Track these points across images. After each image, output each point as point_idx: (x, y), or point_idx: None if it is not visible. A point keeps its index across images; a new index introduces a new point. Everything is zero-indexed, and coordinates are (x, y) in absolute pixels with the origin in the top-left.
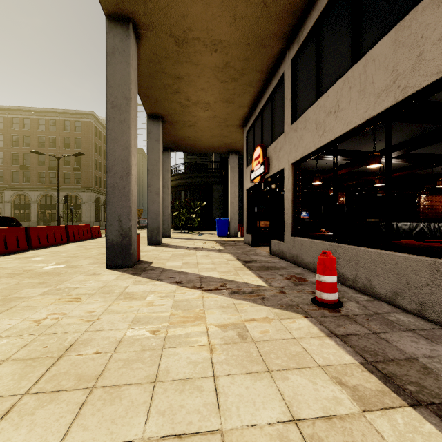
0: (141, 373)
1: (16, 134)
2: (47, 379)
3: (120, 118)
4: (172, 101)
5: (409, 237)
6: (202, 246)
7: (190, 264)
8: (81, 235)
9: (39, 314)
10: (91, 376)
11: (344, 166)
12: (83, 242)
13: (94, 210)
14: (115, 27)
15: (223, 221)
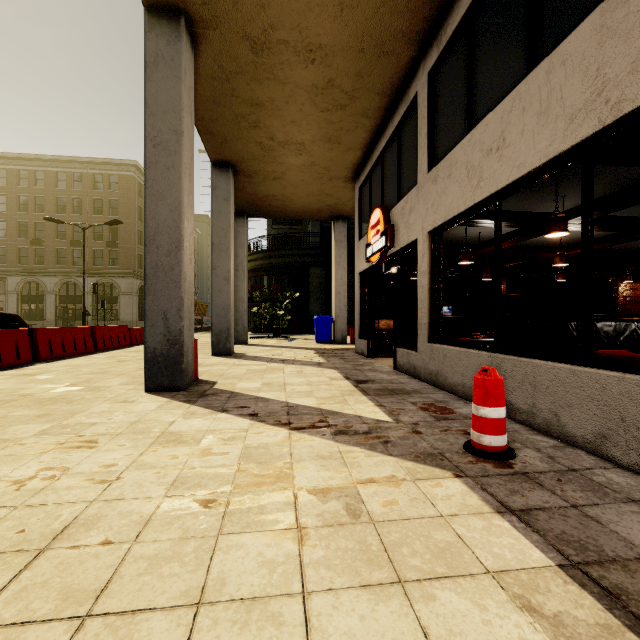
0: (176, 586)
1: (25, 194)
2: (10, 597)
3: (166, 162)
4: (248, 141)
5: (614, 345)
6: (292, 358)
7: (274, 386)
8: (114, 341)
9: (24, 470)
10: (87, 590)
11: (507, 236)
12: (118, 351)
13: (137, 305)
14: (159, 24)
15: (324, 320)
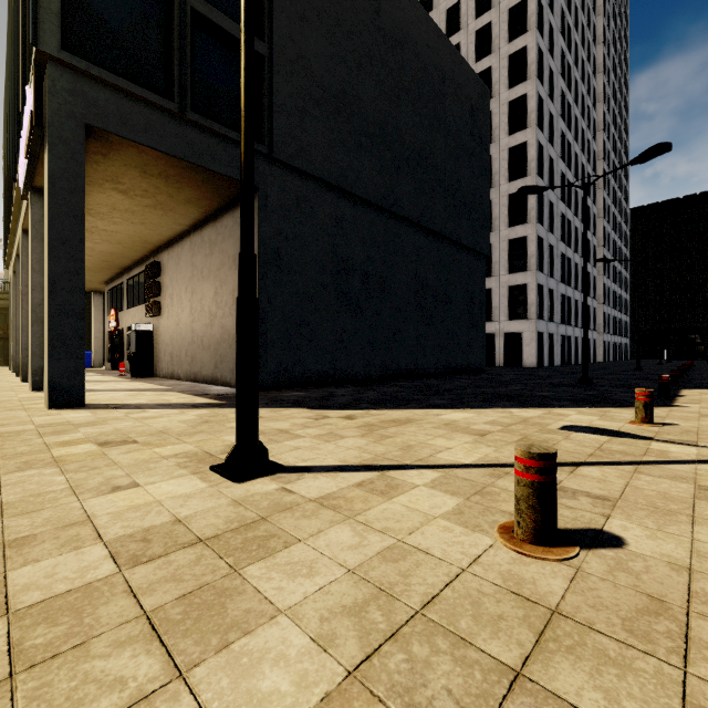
0: None
1: None
2: None
3: None
4: None
5: None
6: None
7: None
8: None
9: None
10: None
11: None
12: None
13: None
14: None
15: (86, 354)
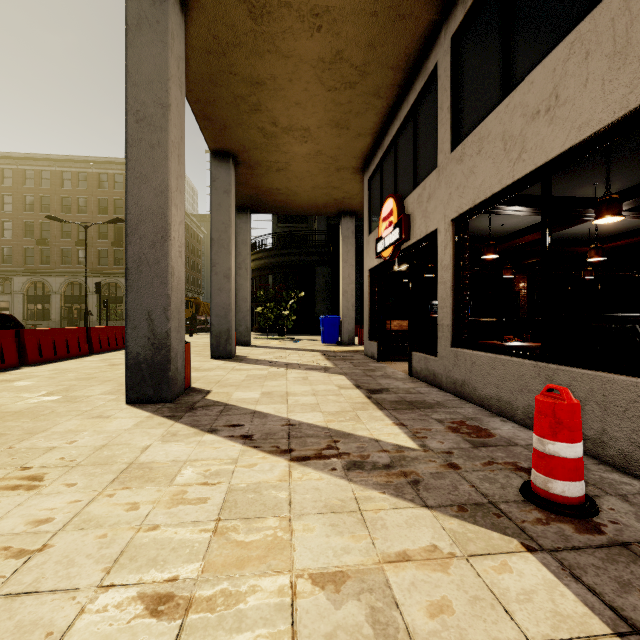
0: None
1: (31, 194)
2: None
3: (151, 140)
4: (249, 127)
5: None
6: (297, 361)
7: (275, 396)
8: (112, 343)
9: None
10: None
11: (536, 227)
12: (114, 354)
13: None
14: None
15: (331, 320)
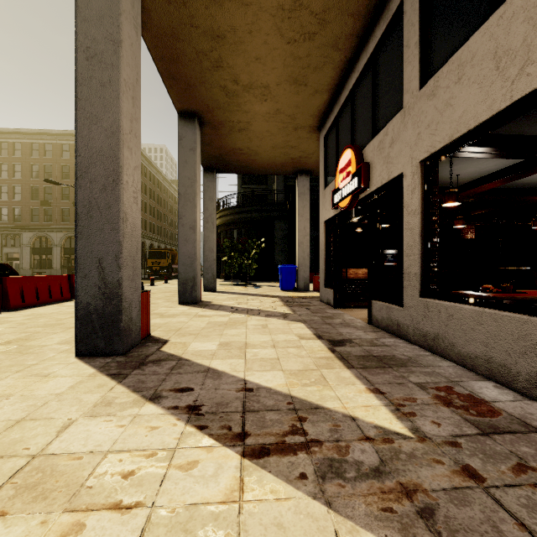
0: None
1: (36, 163)
2: None
3: (102, 78)
4: (211, 86)
5: None
6: (257, 307)
7: (233, 348)
8: None
9: None
10: None
11: (498, 174)
12: None
13: None
14: None
15: (289, 268)
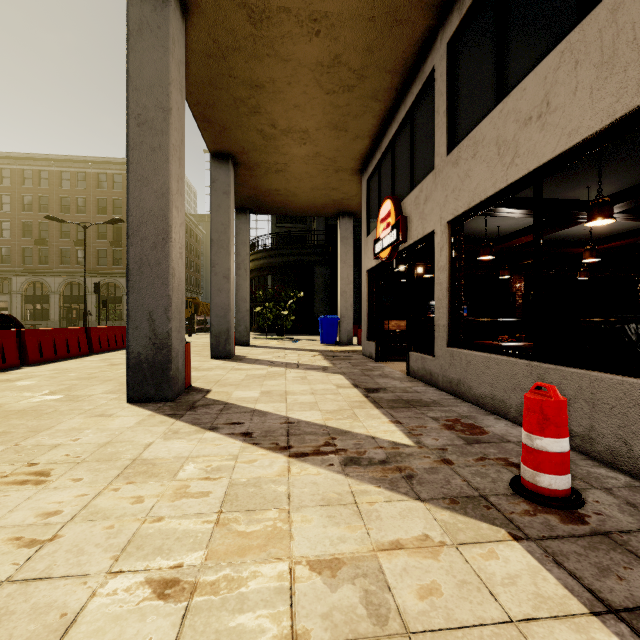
0: None
1: (29, 194)
2: None
3: (152, 143)
4: (248, 129)
5: None
6: (296, 361)
7: (274, 395)
8: (111, 343)
9: None
10: None
11: (531, 229)
12: (114, 353)
13: None
14: None
15: (330, 320)
